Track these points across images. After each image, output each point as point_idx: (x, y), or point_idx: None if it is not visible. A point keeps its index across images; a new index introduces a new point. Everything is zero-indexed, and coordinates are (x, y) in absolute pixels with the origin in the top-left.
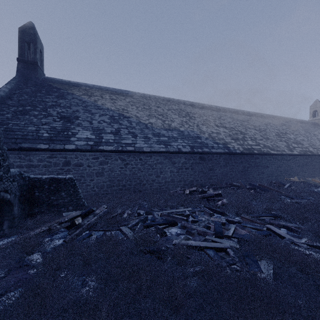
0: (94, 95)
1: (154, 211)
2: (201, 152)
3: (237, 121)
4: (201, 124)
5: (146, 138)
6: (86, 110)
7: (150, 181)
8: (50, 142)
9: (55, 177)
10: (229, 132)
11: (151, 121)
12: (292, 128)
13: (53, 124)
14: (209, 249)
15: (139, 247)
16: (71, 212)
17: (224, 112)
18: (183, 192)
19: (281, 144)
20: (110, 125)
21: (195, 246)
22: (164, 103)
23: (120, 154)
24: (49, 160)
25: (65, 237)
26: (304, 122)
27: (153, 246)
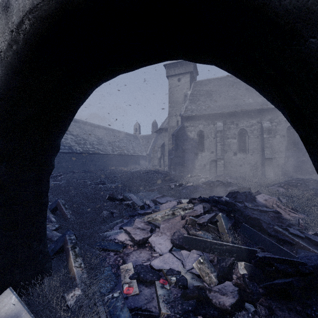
0: None
1: None
2: None
3: (83, 131)
4: None
5: None
6: None
7: None
8: None
9: None
10: (75, 138)
11: None
12: (120, 138)
13: None
14: None
15: None
16: None
17: (74, 122)
18: None
19: (109, 148)
20: None
21: None
22: None
23: None
24: None
25: None
26: (130, 134)
27: None
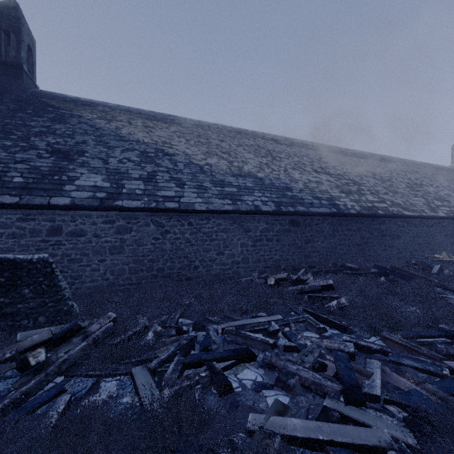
0: (117, 119)
1: (209, 323)
2: (293, 212)
3: (346, 166)
4: (291, 168)
5: (200, 188)
6: (99, 142)
7: (207, 262)
8: (24, 193)
9: (10, 257)
10: (335, 181)
11: (209, 161)
12: (430, 178)
13: (36, 162)
14: (340, 450)
15: (158, 450)
16: (38, 330)
17: (325, 151)
18: (264, 281)
19: (418, 200)
20: (139, 166)
21: (304, 438)
22: (231, 135)
23: (153, 215)
24: (21, 224)
25: (3, 397)
26: (445, 169)
27: (197, 441)
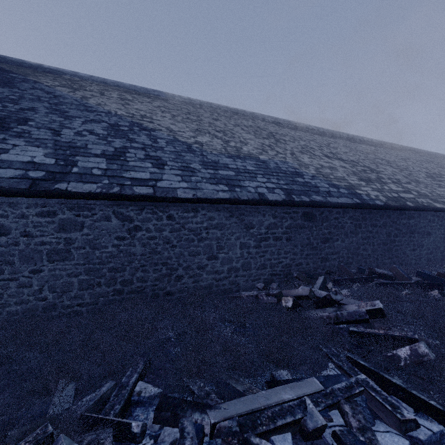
0: (86, 89)
1: (187, 408)
2: (307, 202)
3: (358, 152)
4: (298, 152)
5: (186, 169)
6: (54, 110)
7: (194, 270)
8: None
9: None
10: (351, 167)
11: (200, 139)
12: None
13: None
14: None
15: None
16: None
17: (332, 137)
18: (277, 301)
19: (444, 191)
20: (104, 140)
21: None
22: (227, 115)
23: (116, 205)
24: None
25: None
26: None
27: None
